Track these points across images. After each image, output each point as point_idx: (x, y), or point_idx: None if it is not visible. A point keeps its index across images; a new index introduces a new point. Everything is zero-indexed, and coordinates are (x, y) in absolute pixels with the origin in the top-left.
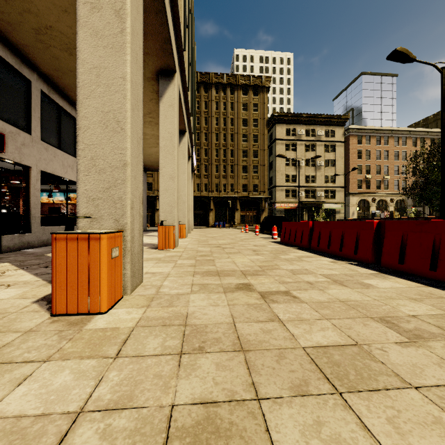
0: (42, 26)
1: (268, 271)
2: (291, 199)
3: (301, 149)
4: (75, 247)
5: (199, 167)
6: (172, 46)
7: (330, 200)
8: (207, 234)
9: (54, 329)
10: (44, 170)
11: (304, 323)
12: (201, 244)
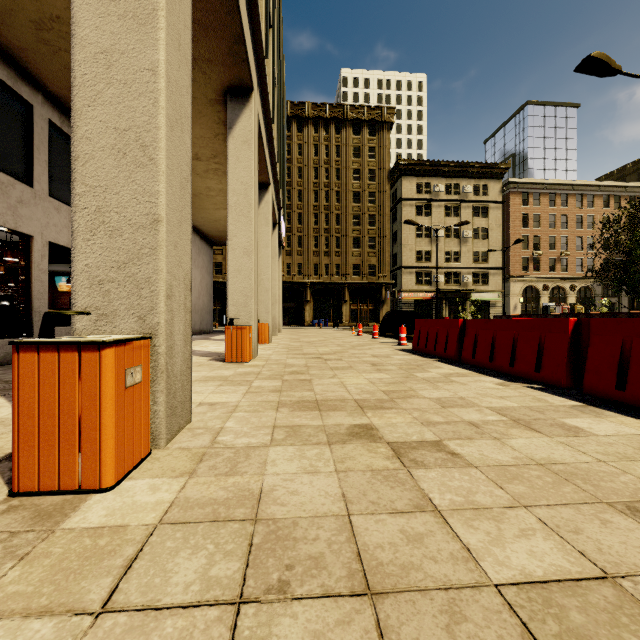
0: (45, 16)
1: (400, 401)
2: (424, 287)
3: (439, 213)
4: (54, 369)
5: (291, 239)
6: (246, 49)
7: (482, 288)
8: (301, 338)
9: (2, 530)
10: (53, 242)
11: (483, 517)
12: (293, 353)
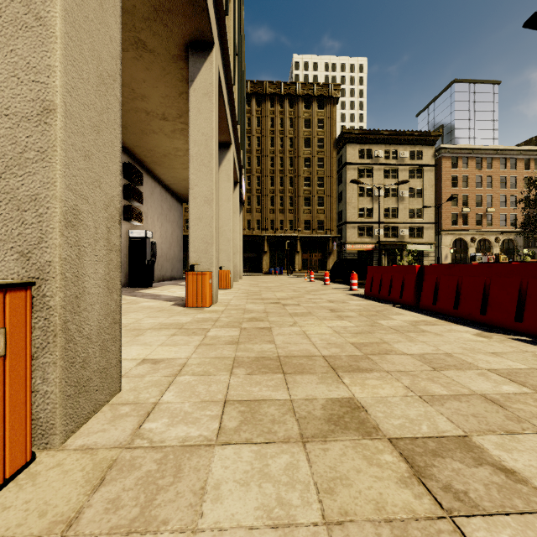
0: None
1: (378, 359)
2: (366, 239)
3: (379, 176)
4: None
5: (250, 199)
6: None
7: (416, 240)
8: (260, 283)
9: None
10: None
11: None
12: (252, 298)
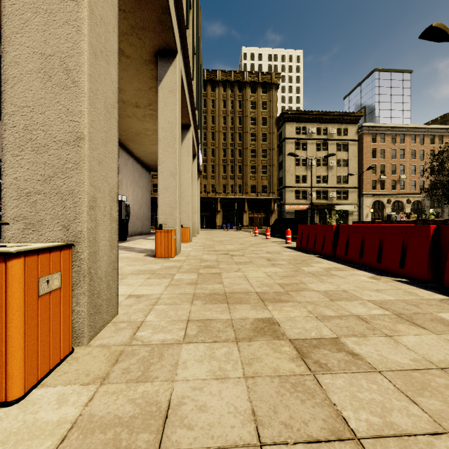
0: None
1: (294, 294)
2: (302, 201)
3: (312, 149)
4: None
5: (206, 167)
6: (171, 18)
7: (343, 201)
8: (214, 238)
9: None
10: None
11: None
12: (207, 250)
